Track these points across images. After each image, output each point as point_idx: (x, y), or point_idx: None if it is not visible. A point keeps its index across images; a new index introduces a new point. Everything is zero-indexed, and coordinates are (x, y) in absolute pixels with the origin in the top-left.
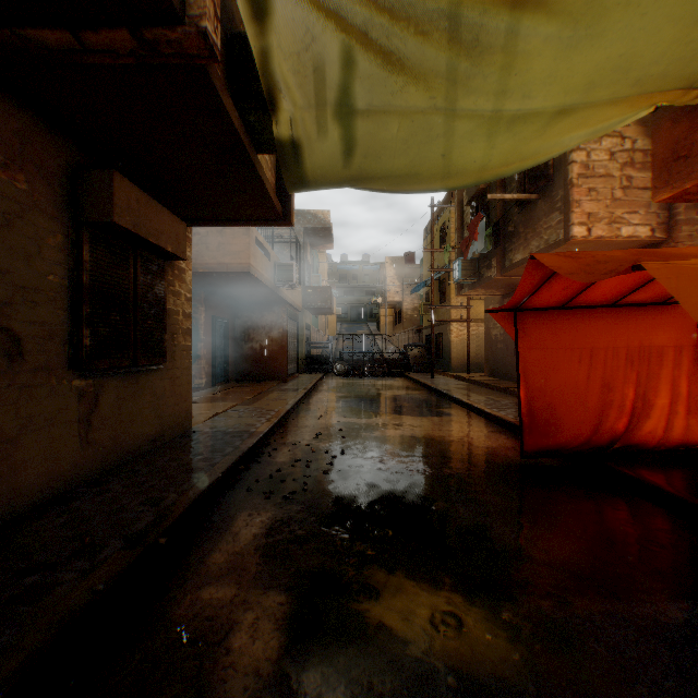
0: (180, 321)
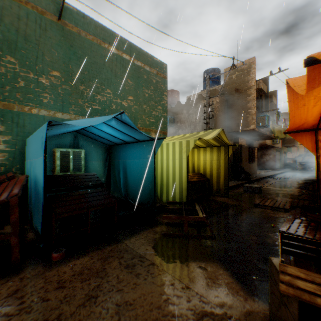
0: (255, 156)
